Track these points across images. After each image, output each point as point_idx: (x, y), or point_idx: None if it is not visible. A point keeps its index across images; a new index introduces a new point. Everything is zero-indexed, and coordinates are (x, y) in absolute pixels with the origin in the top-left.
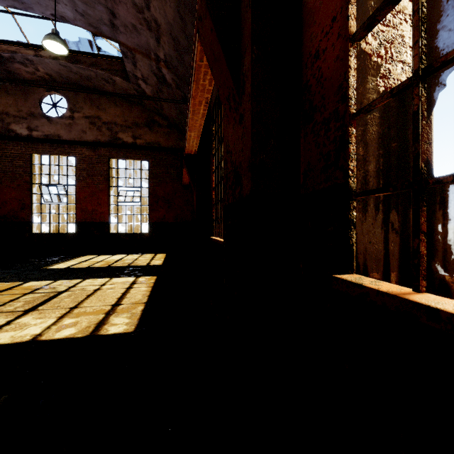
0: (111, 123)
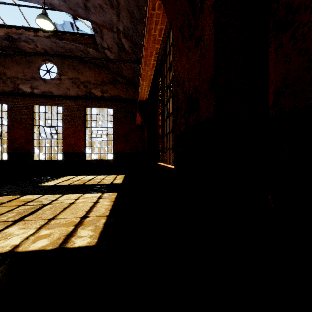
0: (87, 82)
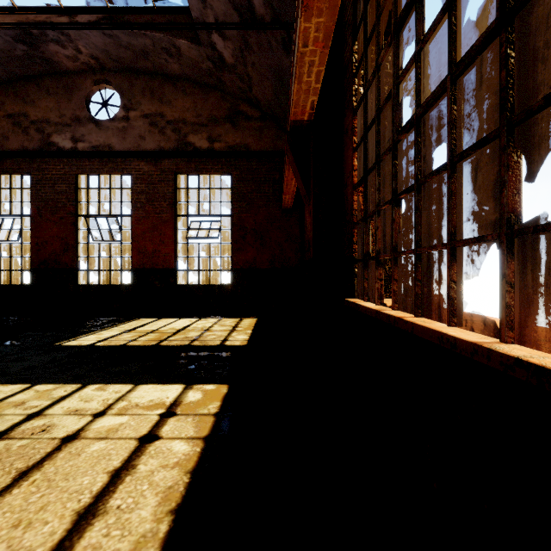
0: (179, 121)
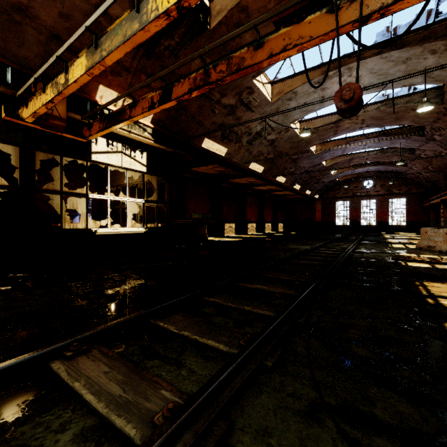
0: (389, 186)
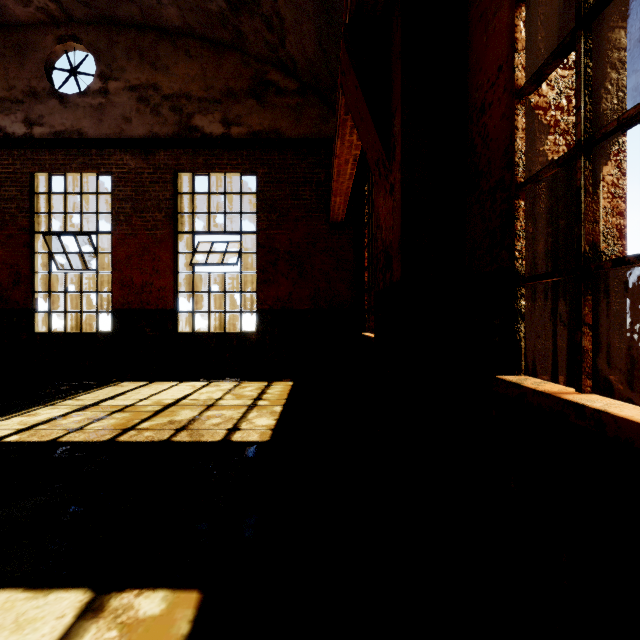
0: (180, 95)
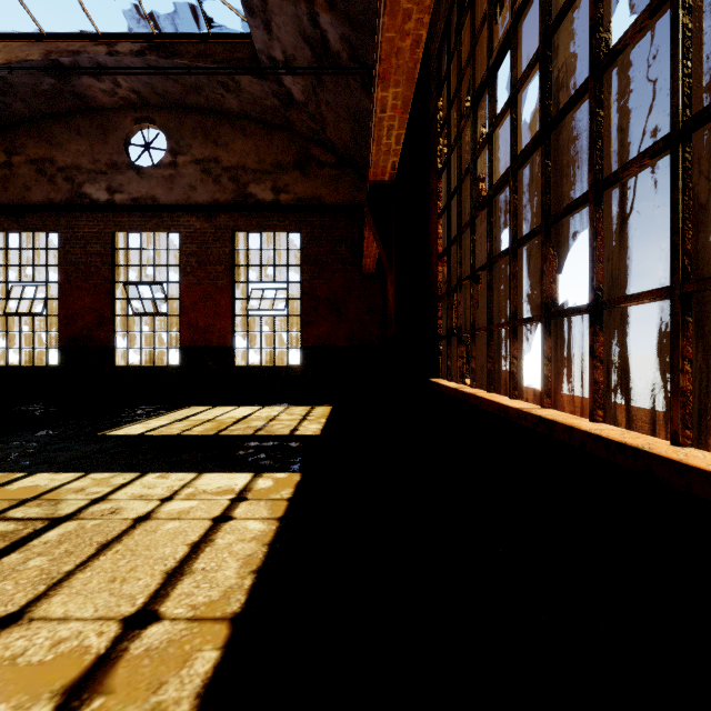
0: (237, 167)
